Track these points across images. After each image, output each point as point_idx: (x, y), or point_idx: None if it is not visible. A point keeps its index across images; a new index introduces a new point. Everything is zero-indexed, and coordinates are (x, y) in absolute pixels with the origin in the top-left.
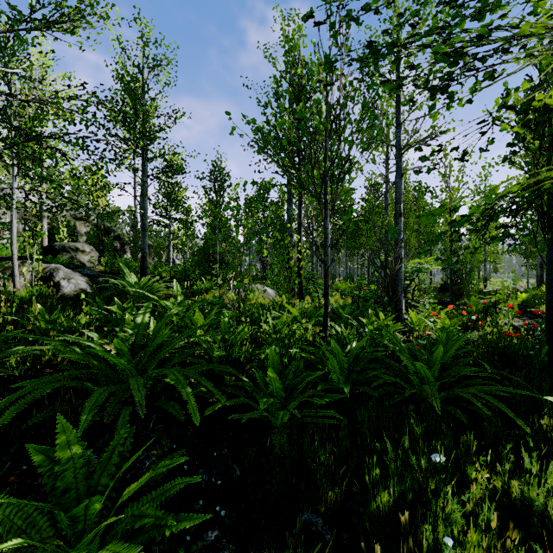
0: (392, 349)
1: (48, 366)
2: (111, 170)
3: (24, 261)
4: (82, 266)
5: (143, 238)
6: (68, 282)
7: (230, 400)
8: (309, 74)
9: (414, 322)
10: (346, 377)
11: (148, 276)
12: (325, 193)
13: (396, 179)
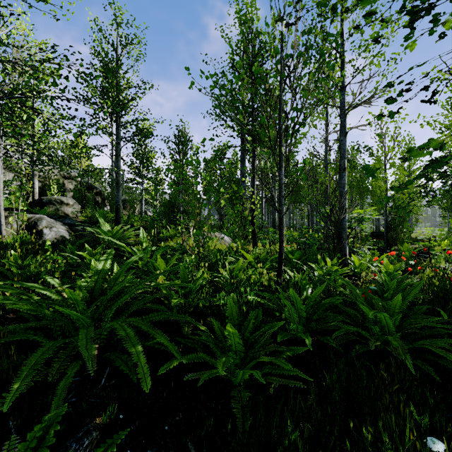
0: (345, 294)
1: (13, 311)
2: (89, 134)
3: (11, 211)
4: (64, 216)
5: (117, 192)
6: (50, 230)
7: (186, 356)
8: (262, 43)
9: (357, 267)
10: (304, 325)
11: (120, 225)
12: (279, 146)
13: (340, 137)
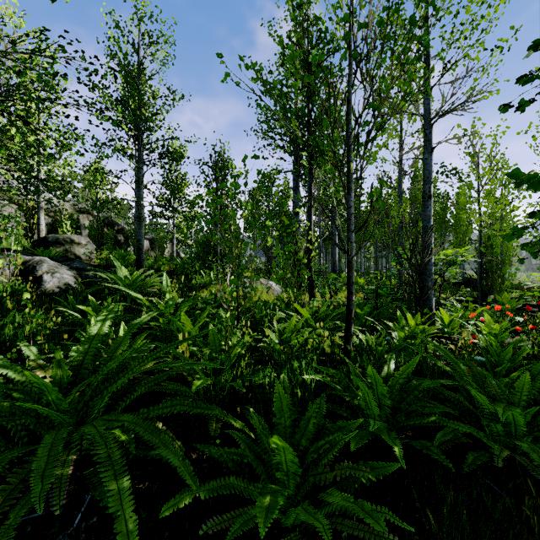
0: (440, 368)
1: None
2: (104, 155)
3: (1, 253)
4: (72, 259)
5: (139, 228)
6: (52, 277)
7: (207, 484)
8: (321, 32)
9: (446, 324)
10: (388, 418)
11: (141, 269)
12: (347, 161)
13: (424, 154)
